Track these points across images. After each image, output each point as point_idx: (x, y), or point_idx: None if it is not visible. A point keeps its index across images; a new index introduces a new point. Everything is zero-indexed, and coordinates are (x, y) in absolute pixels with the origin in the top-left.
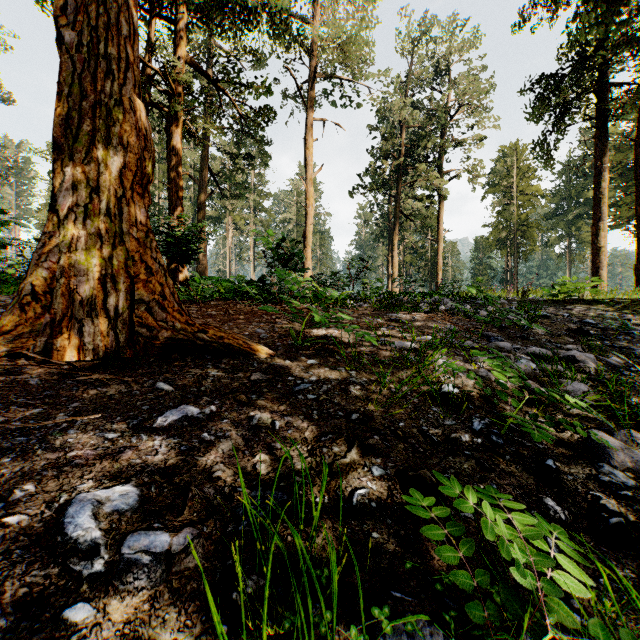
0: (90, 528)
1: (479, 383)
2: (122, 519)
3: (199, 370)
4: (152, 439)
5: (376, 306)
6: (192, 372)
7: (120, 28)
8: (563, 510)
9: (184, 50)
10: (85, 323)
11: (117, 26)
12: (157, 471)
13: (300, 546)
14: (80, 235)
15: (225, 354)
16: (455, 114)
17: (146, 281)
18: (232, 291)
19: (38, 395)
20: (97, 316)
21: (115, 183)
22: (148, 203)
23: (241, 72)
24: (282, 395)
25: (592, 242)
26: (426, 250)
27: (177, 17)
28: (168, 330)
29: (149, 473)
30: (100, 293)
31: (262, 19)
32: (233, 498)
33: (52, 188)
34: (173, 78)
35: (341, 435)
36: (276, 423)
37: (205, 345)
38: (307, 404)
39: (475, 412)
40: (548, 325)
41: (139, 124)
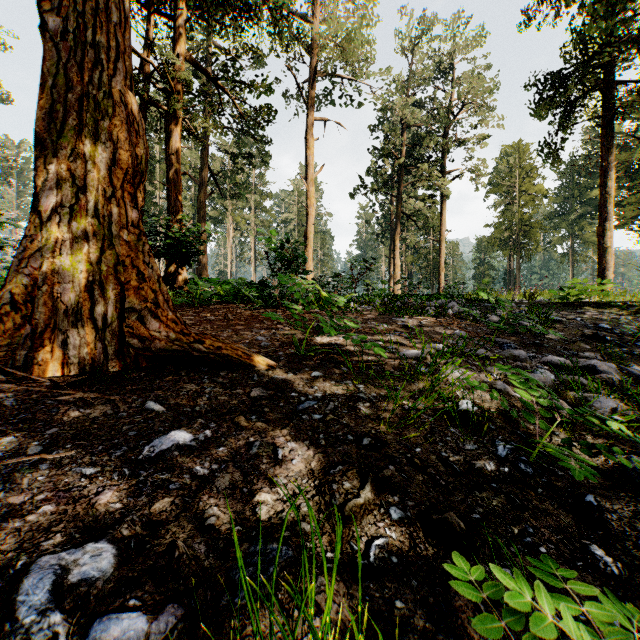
0: (48, 609)
1: (504, 404)
2: (91, 592)
3: (194, 385)
4: (136, 475)
5: (381, 310)
6: (186, 388)
7: (110, 15)
8: (614, 562)
9: (183, 47)
10: (70, 334)
11: (106, 12)
12: (139, 520)
13: (311, 637)
14: (65, 238)
15: (223, 366)
16: (457, 113)
17: (138, 288)
18: (232, 294)
19: (12, 419)
20: (83, 327)
21: (104, 182)
22: (141, 203)
23: (241, 69)
24: (285, 415)
25: (598, 242)
26: (428, 250)
27: (176, 13)
28: (161, 340)
29: (129, 523)
30: (87, 301)
31: (263, 15)
32: (228, 555)
33: (35, 187)
34: (172, 76)
35: (352, 466)
36: (278, 451)
37: (201, 356)
38: (313, 426)
39: (497, 433)
40: (561, 330)
41: (130, 118)
